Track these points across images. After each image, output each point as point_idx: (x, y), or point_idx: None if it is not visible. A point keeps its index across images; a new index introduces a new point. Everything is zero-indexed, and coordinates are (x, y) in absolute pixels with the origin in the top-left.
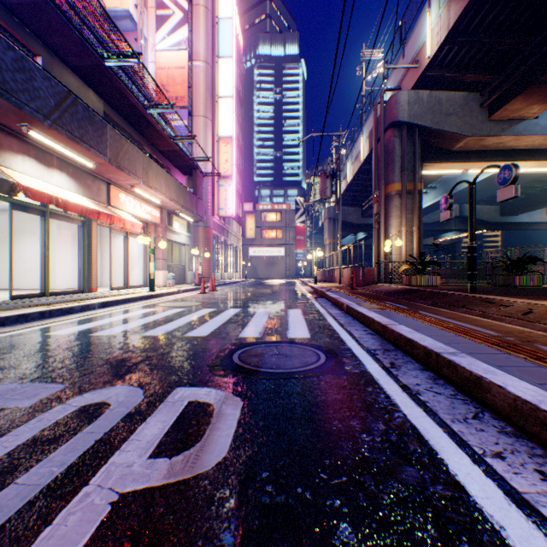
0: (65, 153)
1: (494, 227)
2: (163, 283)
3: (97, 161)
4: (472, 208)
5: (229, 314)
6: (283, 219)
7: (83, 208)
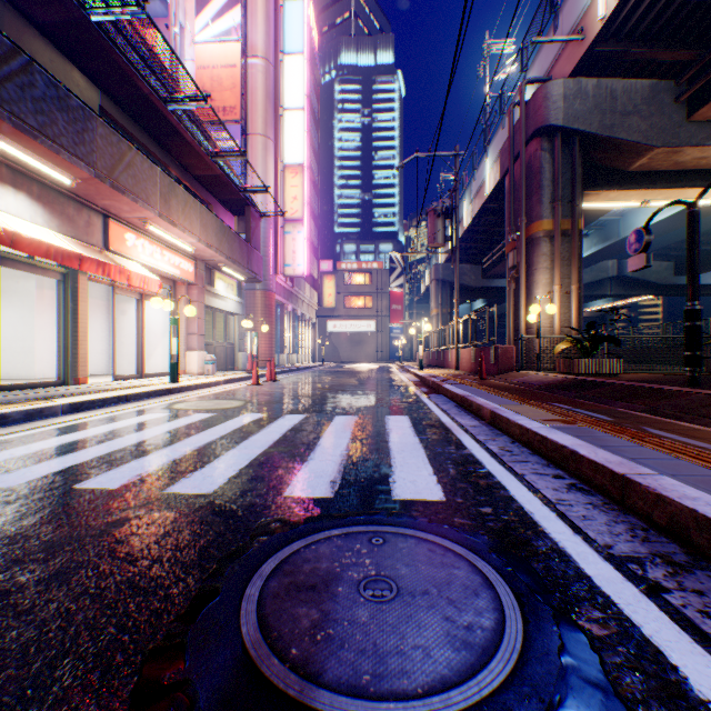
0: (19, 158)
1: (665, 292)
2: (199, 369)
3: (77, 173)
4: (694, 246)
5: (282, 426)
6: (373, 282)
7: (49, 247)
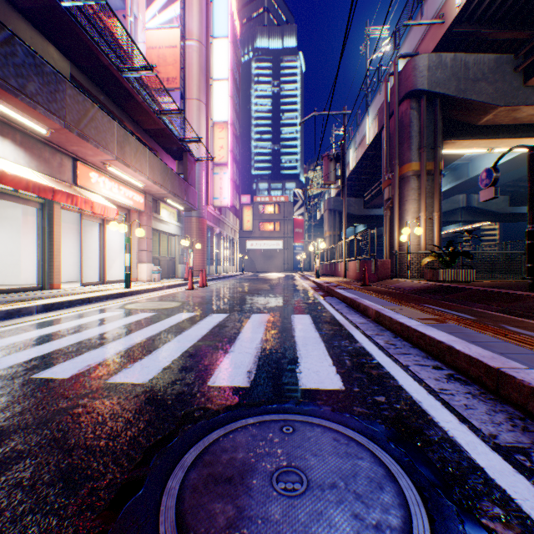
0: (5, 112)
1: (503, 218)
2: (148, 277)
3: (50, 125)
4: (533, 181)
5: (209, 323)
6: (281, 211)
7: (28, 182)
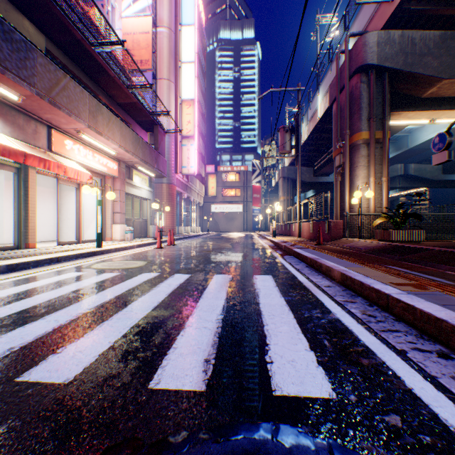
0: None
1: (436, 185)
2: (121, 237)
3: (21, 91)
4: None
5: (169, 286)
6: (241, 179)
7: None
